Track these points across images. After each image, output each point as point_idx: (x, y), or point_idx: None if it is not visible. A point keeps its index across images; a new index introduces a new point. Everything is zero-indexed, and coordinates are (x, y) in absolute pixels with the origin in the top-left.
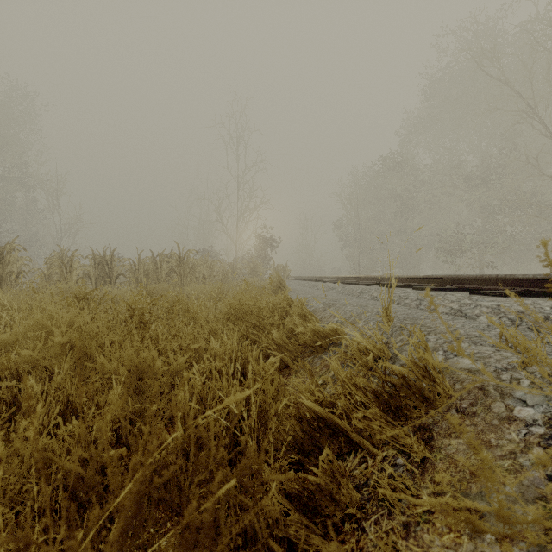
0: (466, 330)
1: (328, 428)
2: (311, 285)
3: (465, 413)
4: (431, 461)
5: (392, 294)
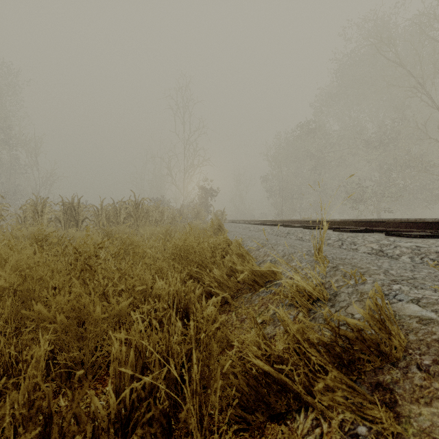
0: (397, 271)
1: (275, 383)
2: (245, 227)
3: (430, 372)
4: (402, 435)
5: (324, 236)
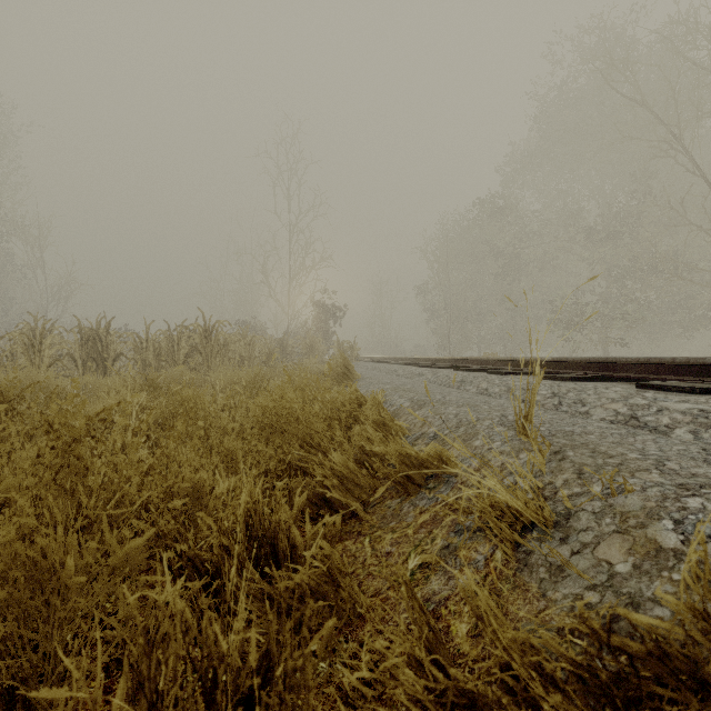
0: (680, 463)
1: None
2: (389, 370)
3: None
4: None
5: (535, 393)
